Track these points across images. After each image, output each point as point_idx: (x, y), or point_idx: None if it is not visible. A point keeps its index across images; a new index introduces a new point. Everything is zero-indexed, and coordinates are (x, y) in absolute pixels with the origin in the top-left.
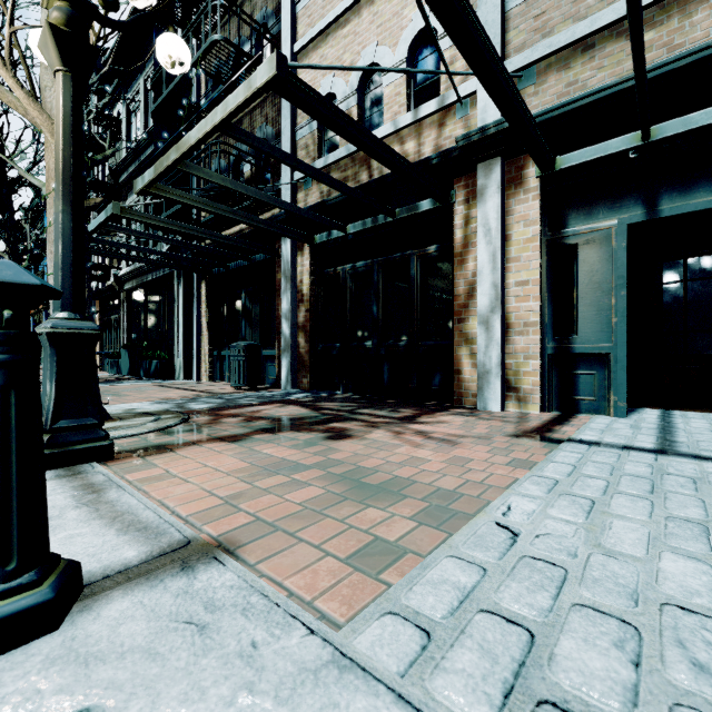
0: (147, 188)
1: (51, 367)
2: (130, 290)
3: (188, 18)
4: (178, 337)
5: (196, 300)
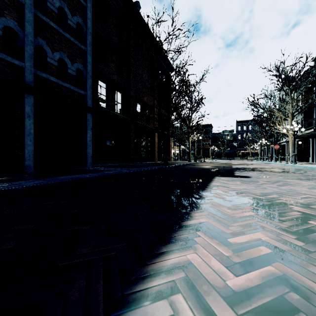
0: (300, 135)
1: (292, 157)
2: (297, 141)
3: (312, 83)
4: (310, 152)
5: (315, 144)
